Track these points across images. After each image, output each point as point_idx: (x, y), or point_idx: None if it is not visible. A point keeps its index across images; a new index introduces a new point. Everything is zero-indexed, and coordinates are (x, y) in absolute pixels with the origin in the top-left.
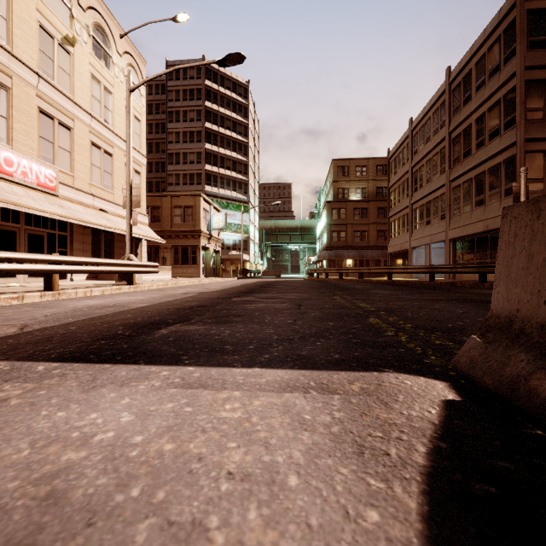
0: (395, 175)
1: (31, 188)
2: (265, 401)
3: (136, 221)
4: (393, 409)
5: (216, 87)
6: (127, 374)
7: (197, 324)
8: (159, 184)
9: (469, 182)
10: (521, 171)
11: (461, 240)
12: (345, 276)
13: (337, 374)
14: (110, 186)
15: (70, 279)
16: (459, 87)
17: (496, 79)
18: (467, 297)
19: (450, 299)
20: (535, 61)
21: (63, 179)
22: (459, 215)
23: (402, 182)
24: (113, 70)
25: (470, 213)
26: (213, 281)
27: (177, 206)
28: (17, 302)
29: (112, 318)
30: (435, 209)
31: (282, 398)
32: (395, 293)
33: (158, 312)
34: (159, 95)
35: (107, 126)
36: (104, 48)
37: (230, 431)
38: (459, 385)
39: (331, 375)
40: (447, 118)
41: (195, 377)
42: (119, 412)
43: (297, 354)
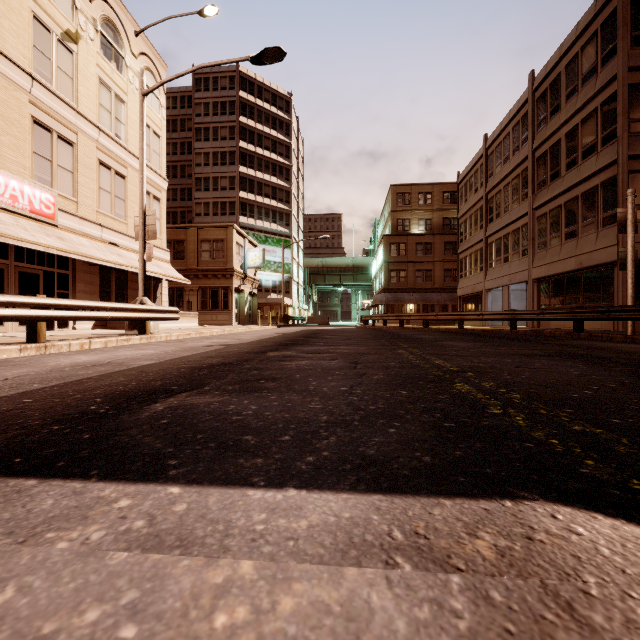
0: (466, 203)
1: (22, 215)
2: (305, 597)
3: (150, 256)
4: (598, 633)
5: (252, 99)
6: (52, 507)
7: (211, 394)
8: (184, 215)
9: (558, 209)
10: (628, 193)
11: (548, 280)
12: (406, 324)
13: (439, 507)
14: (123, 215)
15: (72, 327)
16: (545, 95)
17: (591, 84)
18: (570, 351)
19: (550, 354)
20: None
21: (64, 205)
22: (545, 250)
23: (474, 212)
24: (127, 74)
25: (559, 248)
26: (248, 330)
27: (204, 239)
28: None
29: (94, 383)
30: (515, 243)
31: (341, 587)
32: (475, 346)
33: (163, 374)
34: (185, 110)
35: (119, 142)
36: (115, 47)
37: None
38: None
39: (428, 510)
40: (530, 133)
41: (176, 515)
42: None
43: (360, 454)
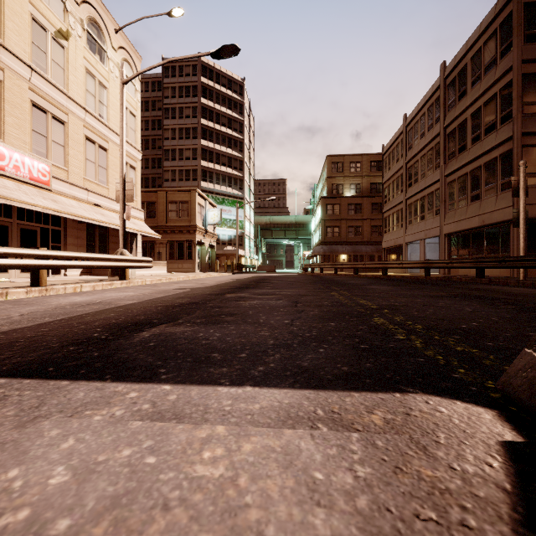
0: (389, 171)
1: (23, 182)
2: (259, 444)
3: (129, 215)
4: (438, 460)
5: (211, 84)
6: (84, 397)
7: (184, 325)
8: (155, 180)
9: (464, 177)
10: (520, 164)
11: (457, 235)
12: (339, 271)
13: (350, 397)
14: (105, 181)
15: (64, 274)
16: (454, 82)
17: (492, 73)
18: (470, 293)
19: (453, 296)
20: (532, 55)
21: (57, 174)
22: (454, 210)
23: (396, 178)
24: (108, 65)
25: (465, 208)
26: (208, 277)
27: (172, 201)
28: (0, 298)
29: (92, 318)
30: (430, 204)
31: (282, 439)
32: (394, 289)
33: (144, 310)
34: (156, 92)
35: (102, 121)
36: (99, 42)
37: (205, 506)
38: (511, 414)
39: (342, 398)
40: (442, 113)
41: (170, 401)
42: (52, 466)
43: (297, 365)
